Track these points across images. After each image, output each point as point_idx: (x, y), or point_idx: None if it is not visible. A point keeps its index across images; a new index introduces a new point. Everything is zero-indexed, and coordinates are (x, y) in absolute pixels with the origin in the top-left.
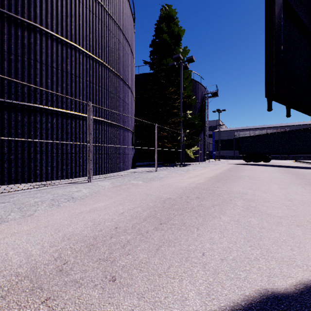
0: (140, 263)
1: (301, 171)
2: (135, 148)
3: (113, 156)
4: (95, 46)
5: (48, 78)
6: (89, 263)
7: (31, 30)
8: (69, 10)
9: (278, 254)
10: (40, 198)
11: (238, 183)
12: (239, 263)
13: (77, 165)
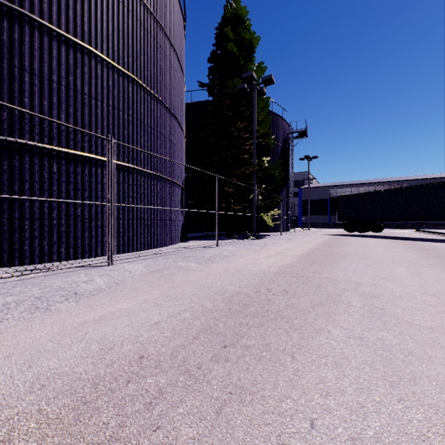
0: None
1: (430, 245)
2: (186, 211)
3: (152, 224)
4: (123, 53)
5: (44, 99)
6: None
7: (15, 20)
8: None
9: None
10: (17, 296)
11: (345, 266)
12: None
13: (92, 237)
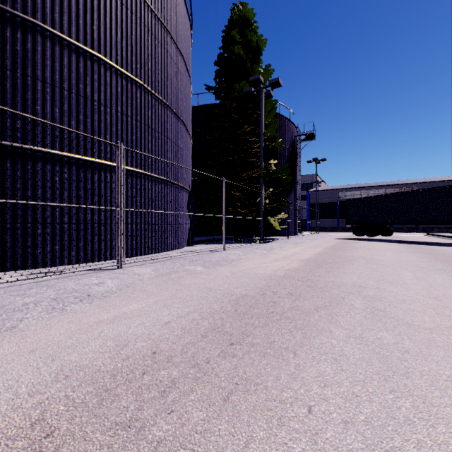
0: (193, 432)
1: (440, 249)
2: (193, 215)
3: (159, 228)
4: (131, 59)
5: (55, 106)
6: (94, 433)
7: (28, 30)
8: (89, 2)
9: (446, 410)
10: (34, 297)
11: (351, 270)
12: (378, 430)
13: (101, 241)
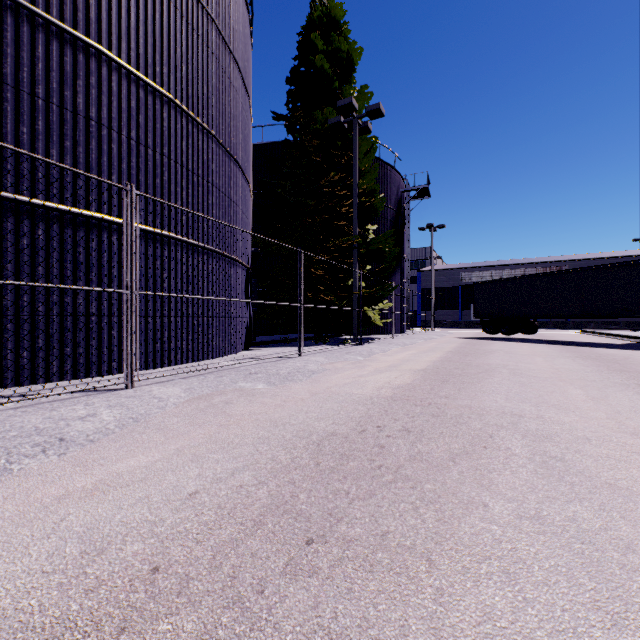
0: None
1: (607, 353)
2: (253, 304)
3: (200, 322)
4: (154, 58)
5: (21, 123)
6: None
7: None
8: None
9: None
10: None
11: (492, 386)
12: None
13: (103, 344)
